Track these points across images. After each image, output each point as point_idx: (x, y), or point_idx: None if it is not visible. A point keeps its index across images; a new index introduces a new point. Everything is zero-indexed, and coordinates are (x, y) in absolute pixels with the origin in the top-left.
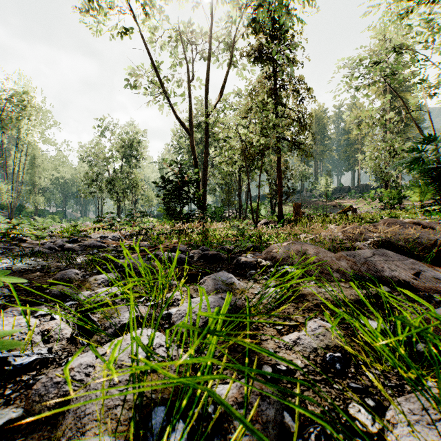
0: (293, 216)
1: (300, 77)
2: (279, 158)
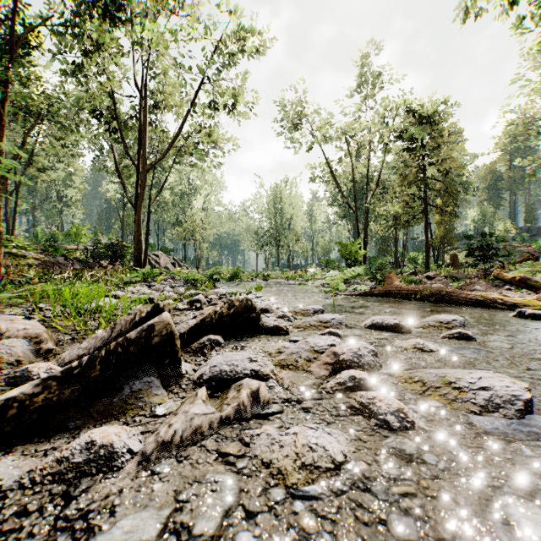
0: (449, 266)
1: (447, 153)
2: (426, 221)
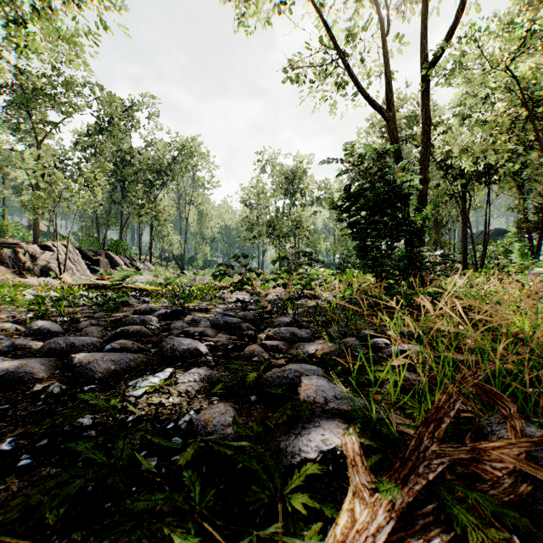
0: None
1: None
2: None
